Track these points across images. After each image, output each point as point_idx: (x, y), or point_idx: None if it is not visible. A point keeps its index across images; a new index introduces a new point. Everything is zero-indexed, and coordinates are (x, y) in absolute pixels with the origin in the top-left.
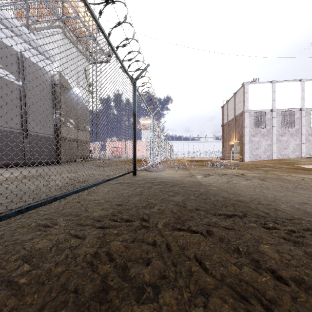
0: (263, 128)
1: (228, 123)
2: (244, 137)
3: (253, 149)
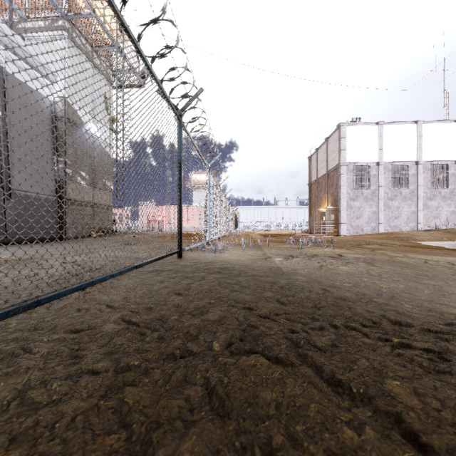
0: (366, 189)
1: (317, 180)
2: (341, 201)
3: (353, 219)
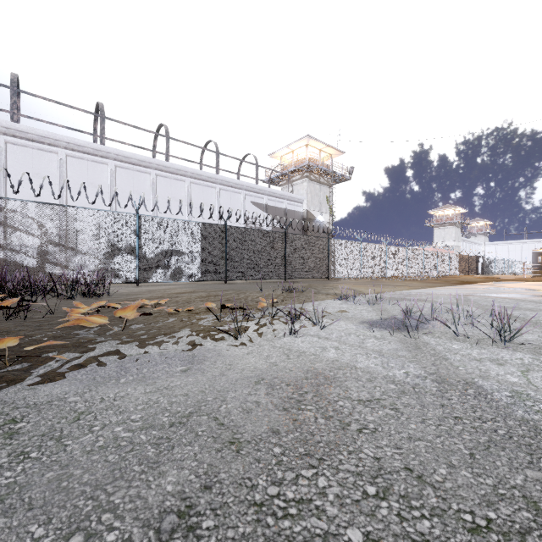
0: None
1: None
2: None
3: None
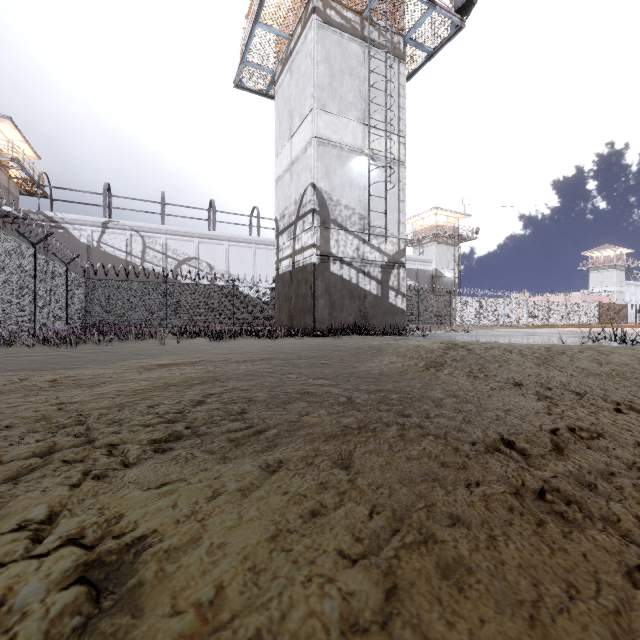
0: None
1: None
2: None
3: None
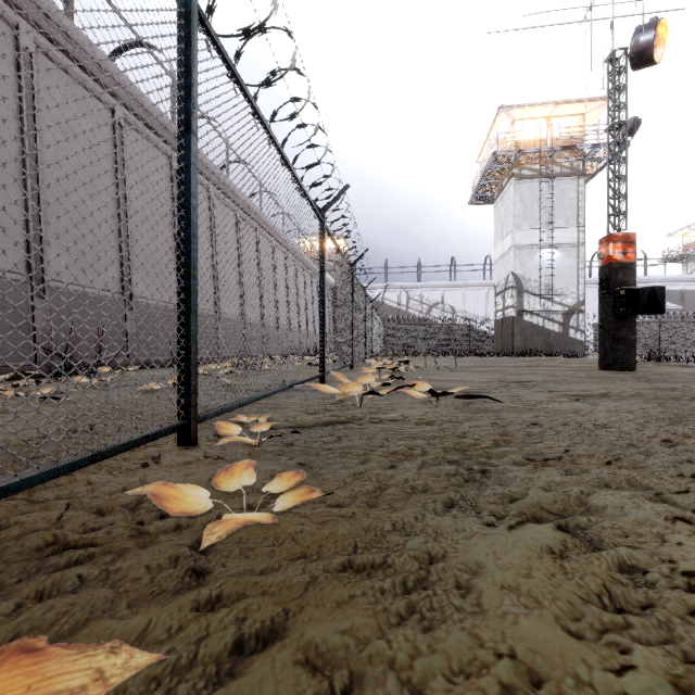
0: None
1: None
2: None
3: None
